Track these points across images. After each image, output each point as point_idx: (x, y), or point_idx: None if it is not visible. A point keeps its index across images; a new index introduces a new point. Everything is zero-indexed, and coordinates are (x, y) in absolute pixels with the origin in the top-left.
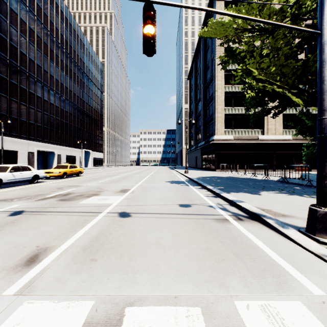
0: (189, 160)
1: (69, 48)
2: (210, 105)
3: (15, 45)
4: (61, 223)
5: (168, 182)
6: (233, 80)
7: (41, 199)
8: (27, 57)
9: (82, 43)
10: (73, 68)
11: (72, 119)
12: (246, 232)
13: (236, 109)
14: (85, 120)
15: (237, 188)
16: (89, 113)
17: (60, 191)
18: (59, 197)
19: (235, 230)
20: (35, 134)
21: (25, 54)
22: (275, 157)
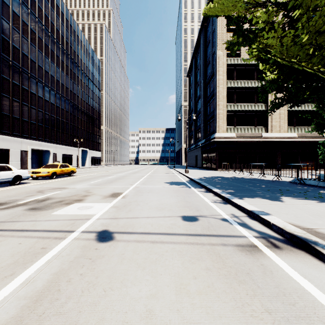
0: (188, 159)
1: (66, 44)
2: (210, 102)
3: (6, 38)
4: (2, 254)
5: (168, 183)
6: (235, 75)
7: (6, 208)
8: (20, 52)
9: (79, 39)
10: (69, 65)
11: (69, 117)
12: (300, 279)
13: (238, 105)
14: (82, 118)
15: (250, 192)
16: (86, 111)
17: (37, 196)
18: (31, 204)
19: (280, 273)
20: (29, 132)
21: (18, 49)
22: (280, 155)
